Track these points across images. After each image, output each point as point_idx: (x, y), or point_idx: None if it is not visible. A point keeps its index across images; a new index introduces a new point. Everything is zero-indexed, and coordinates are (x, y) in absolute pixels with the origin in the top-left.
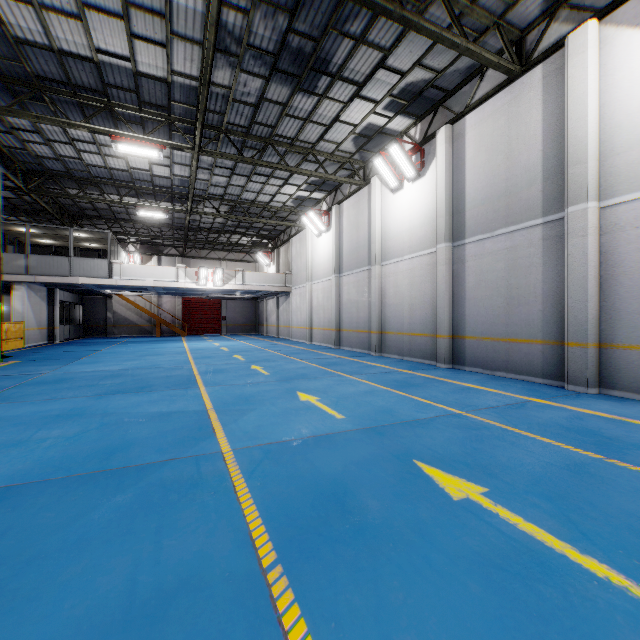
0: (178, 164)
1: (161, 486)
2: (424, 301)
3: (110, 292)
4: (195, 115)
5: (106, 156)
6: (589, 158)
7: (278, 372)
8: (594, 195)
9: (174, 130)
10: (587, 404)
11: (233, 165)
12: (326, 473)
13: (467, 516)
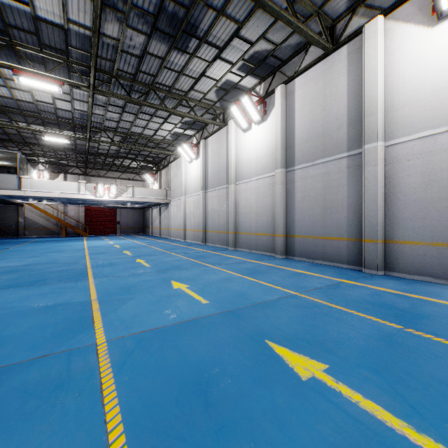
0: (77, 100)
1: (23, 391)
2: (266, 210)
3: (21, 201)
4: (90, 60)
5: (13, 89)
6: (379, 111)
7: (157, 264)
8: (382, 137)
9: (72, 71)
10: (380, 283)
11: (123, 104)
12: (191, 360)
13: (316, 398)
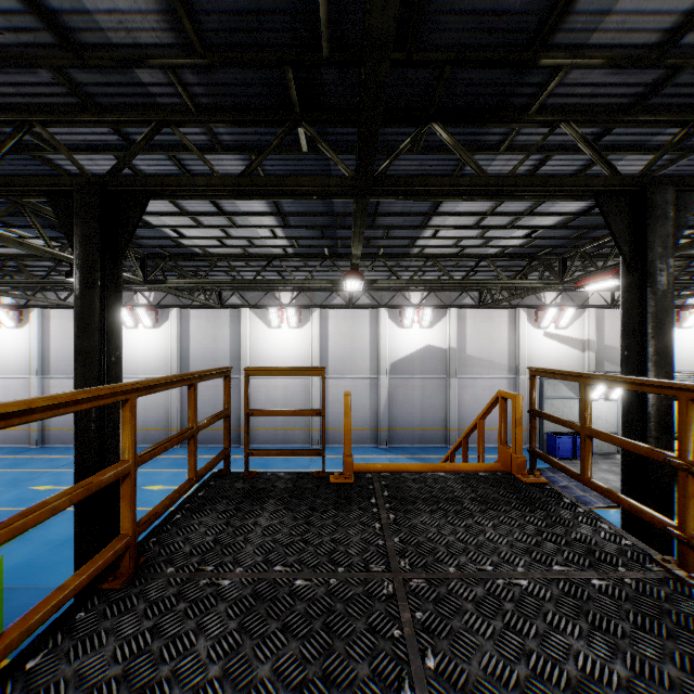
0: None
1: None
2: (158, 407)
3: None
4: None
5: None
6: (248, 359)
7: None
8: None
9: None
10: None
11: None
12: None
13: None
